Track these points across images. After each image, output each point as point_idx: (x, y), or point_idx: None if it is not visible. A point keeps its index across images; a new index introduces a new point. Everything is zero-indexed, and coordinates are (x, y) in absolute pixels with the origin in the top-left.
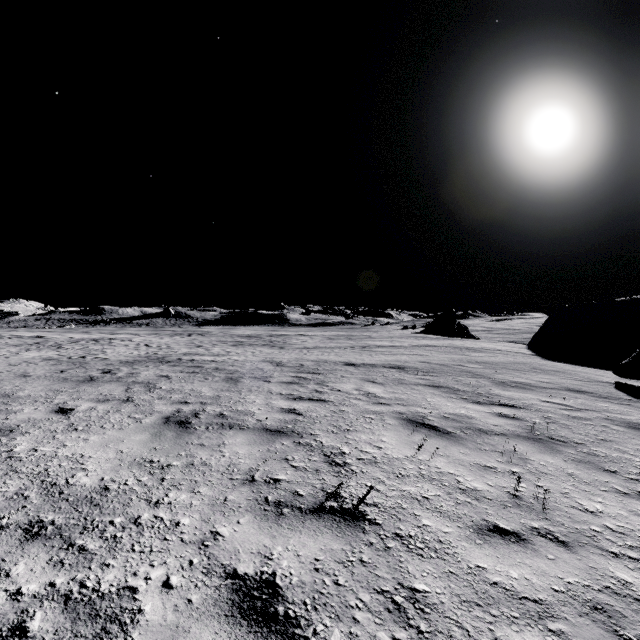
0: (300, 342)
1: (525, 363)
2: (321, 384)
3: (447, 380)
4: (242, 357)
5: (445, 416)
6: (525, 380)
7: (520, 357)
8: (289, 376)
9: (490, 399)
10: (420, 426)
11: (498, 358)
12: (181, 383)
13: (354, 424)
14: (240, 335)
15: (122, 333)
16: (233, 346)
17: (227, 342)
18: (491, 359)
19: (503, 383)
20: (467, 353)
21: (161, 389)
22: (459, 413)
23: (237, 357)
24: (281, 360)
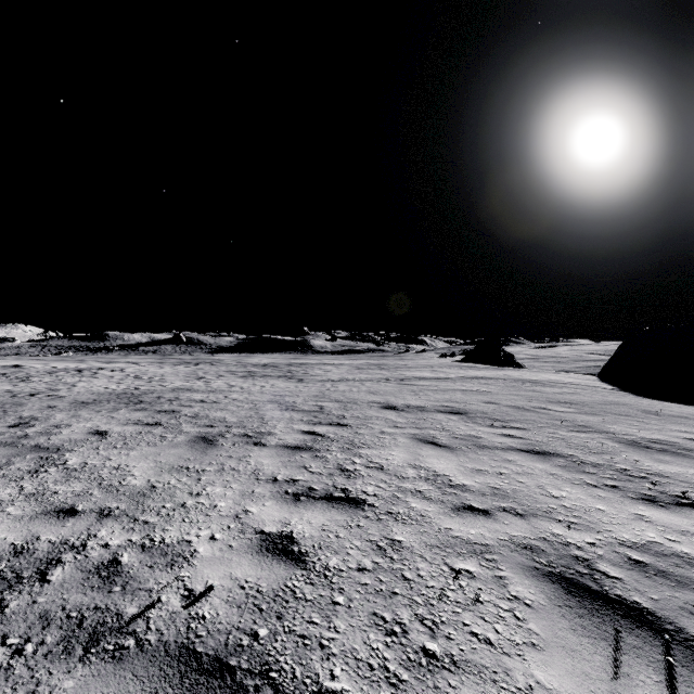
0: (323, 373)
1: (627, 404)
2: (349, 451)
3: (546, 438)
4: (244, 394)
5: (633, 558)
6: (662, 436)
7: (606, 394)
8: (299, 432)
9: (660, 487)
10: (607, 612)
11: (584, 396)
12: (112, 450)
13: (439, 616)
14: (255, 364)
15: (121, 362)
16: (241, 378)
17: (237, 372)
18: (576, 398)
19: (637, 443)
20: (537, 388)
21: (61, 466)
22: (652, 544)
23: (238, 394)
24: (294, 399)
